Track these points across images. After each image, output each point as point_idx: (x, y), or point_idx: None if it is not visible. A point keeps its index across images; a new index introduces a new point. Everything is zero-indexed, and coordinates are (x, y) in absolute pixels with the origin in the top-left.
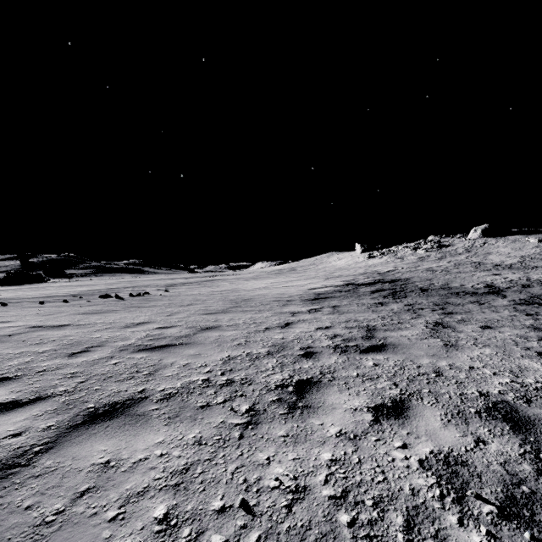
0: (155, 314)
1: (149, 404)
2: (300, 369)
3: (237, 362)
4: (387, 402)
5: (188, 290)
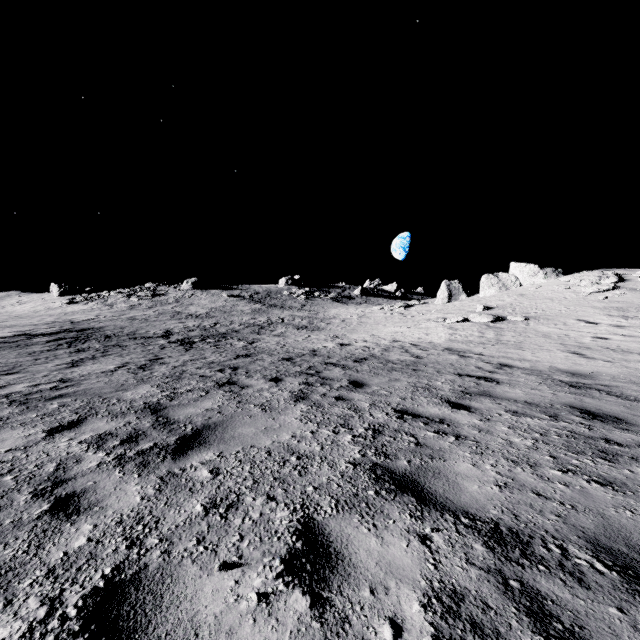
0: None
1: None
2: None
3: None
4: None
5: None
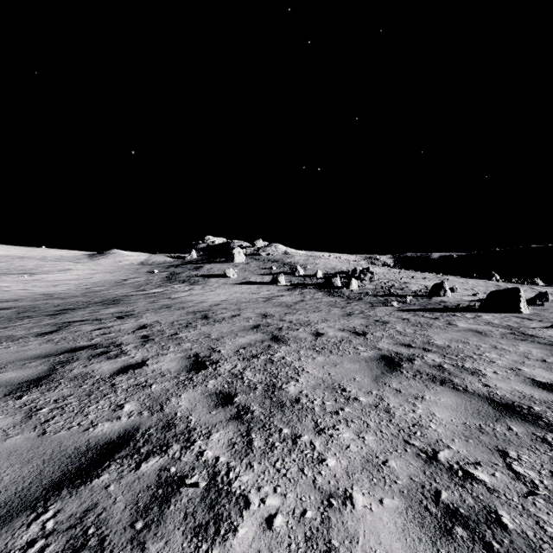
0: None
1: (528, 429)
2: None
3: None
4: None
5: None
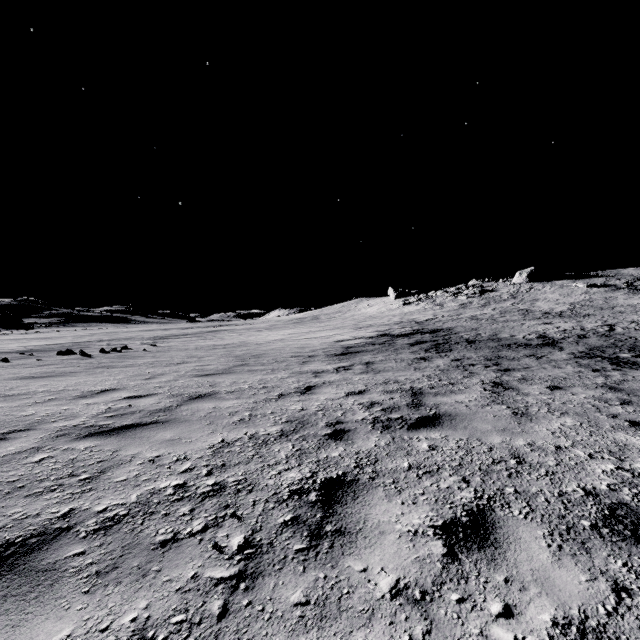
0: (129, 377)
1: (70, 543)
2: (326, 460)
3: (234, 451)
4: (460, 515)
5: (182, 344)
